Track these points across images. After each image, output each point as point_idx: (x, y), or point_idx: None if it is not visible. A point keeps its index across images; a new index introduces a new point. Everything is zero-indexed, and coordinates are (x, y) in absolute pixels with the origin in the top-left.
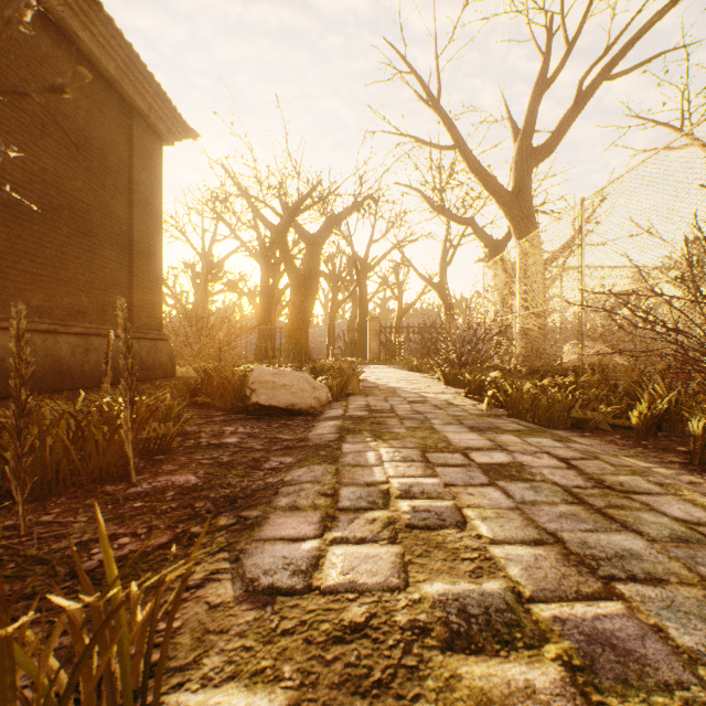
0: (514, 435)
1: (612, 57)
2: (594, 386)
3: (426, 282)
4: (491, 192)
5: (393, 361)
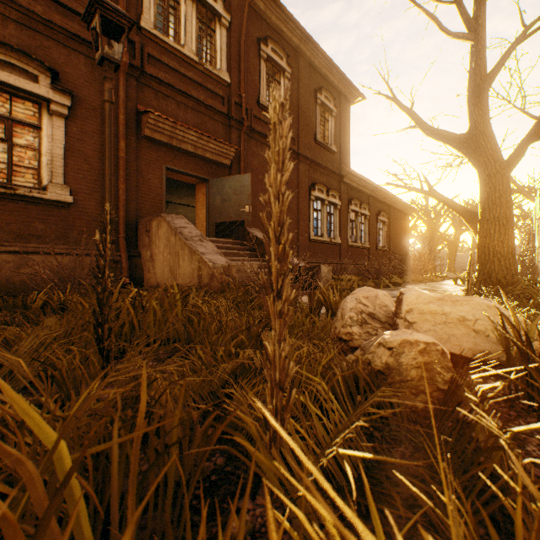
0: None
1: None
2: None
3: None
4: None
5: None
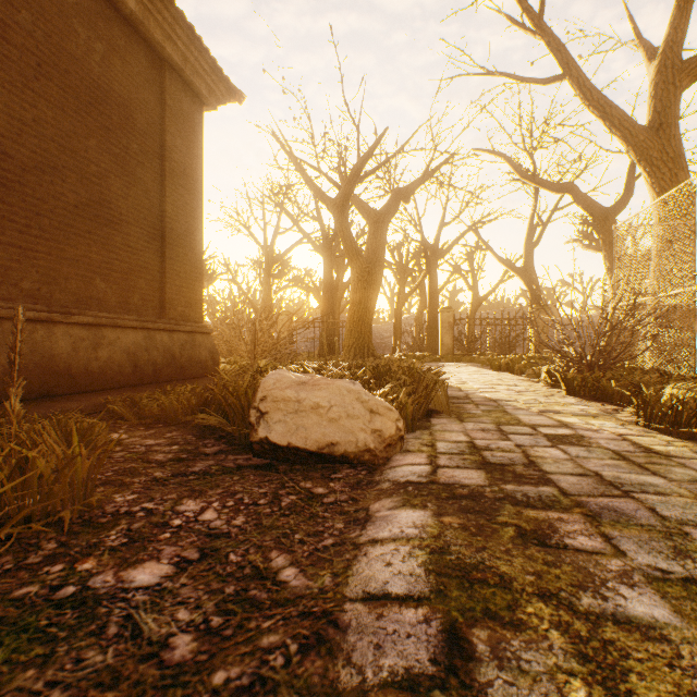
0: None
1: None
2: None
3: (507, 267)
4: (616, 130)
5: (470, 357)
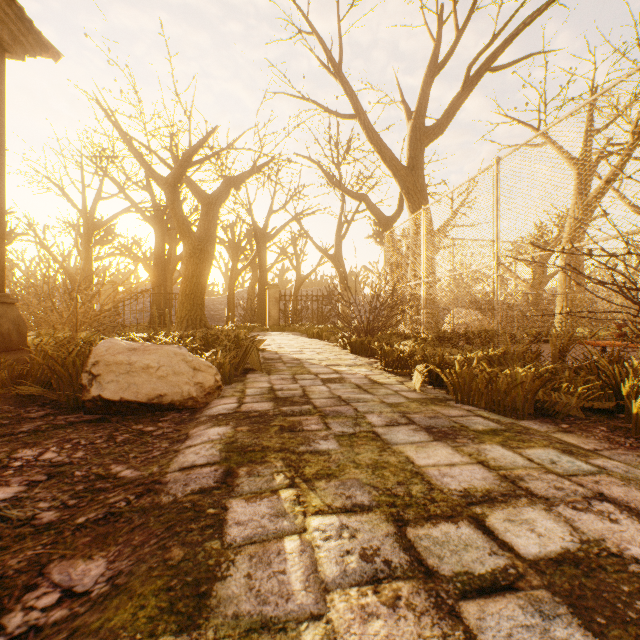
0: (501, 443)
1: (495, 50)
2: (521, 356)
3: (323, 254)
4: (389, 165)
5: (293, 328)
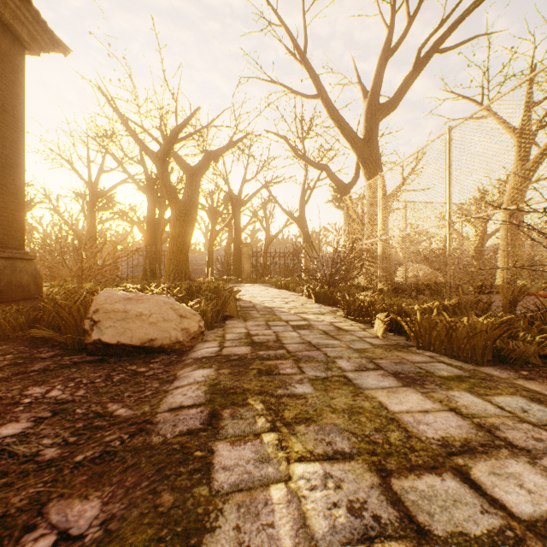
0: (468, 390)
1: (443, 33)
2: (473, 306)
3: (289, 216)
4: (347, 138)
5: (263, 280)
